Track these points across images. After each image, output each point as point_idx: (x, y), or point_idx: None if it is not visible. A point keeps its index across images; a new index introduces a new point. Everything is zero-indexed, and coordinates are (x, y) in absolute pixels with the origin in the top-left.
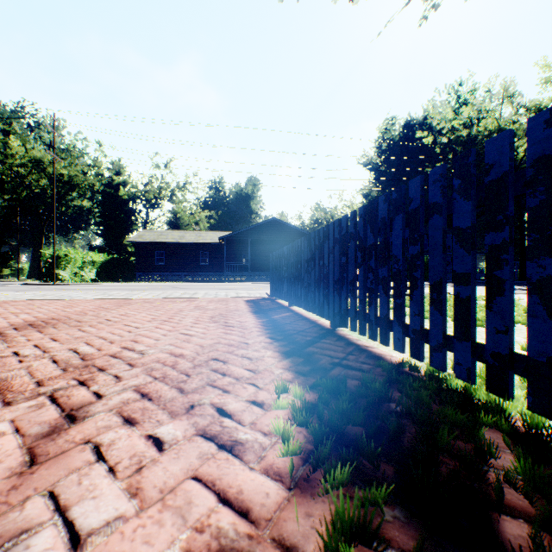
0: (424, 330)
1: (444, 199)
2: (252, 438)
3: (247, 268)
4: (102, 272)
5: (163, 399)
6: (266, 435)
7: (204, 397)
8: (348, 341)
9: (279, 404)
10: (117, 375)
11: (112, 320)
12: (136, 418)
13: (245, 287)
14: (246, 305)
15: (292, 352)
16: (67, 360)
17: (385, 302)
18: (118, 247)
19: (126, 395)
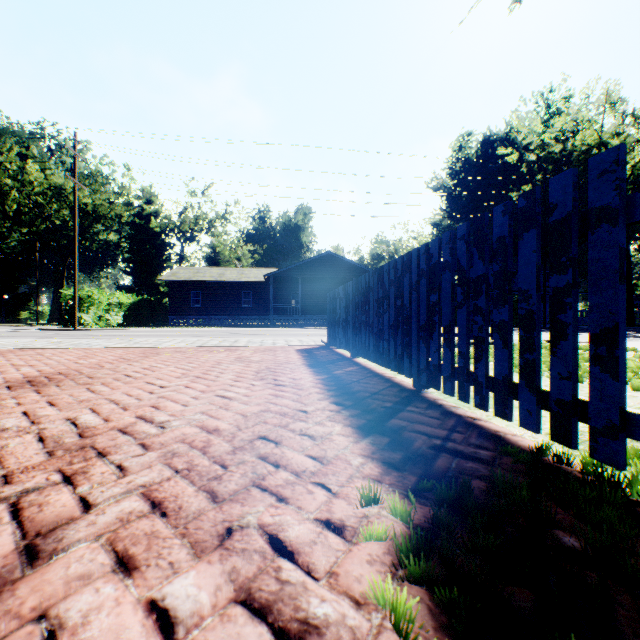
0: (578, 402)
1: (622, 199)
2: (335, 615)
3: (296, 311)
4: (130, 315)
5: (184, 515)
6: (360, 606)
7: (248, 510)
8: (443, 410)
9: (371, 533)
10: (122, 465)
11: (132, 376)
12: (136, 557)
13: (295, 333)
14: (298, 356)
15: (371, 426)
16: (58, 438)
17: (505, 357)
18: (149, 287)
19: (128, 504)
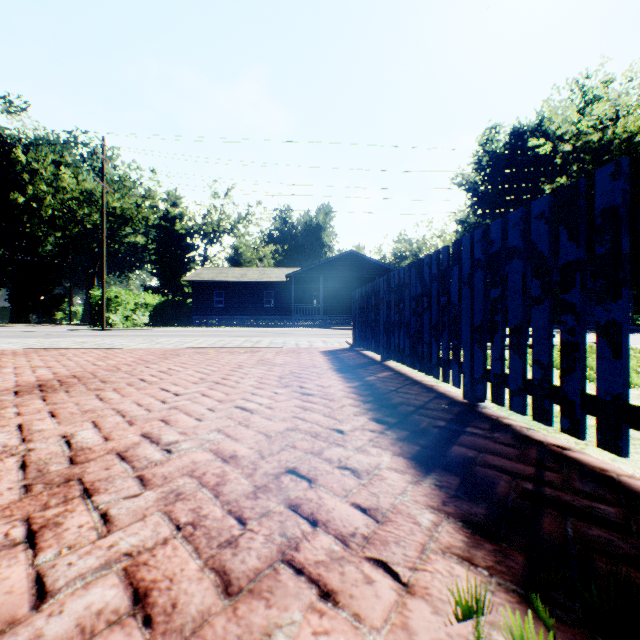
0: None
1: None
2: None
3: (318, 311)
4: (155, 315)
5: (177, 623)
6: None
7: (277, 619)
8: (515, 433)
9: None
10: (108, 513)
11: (147, 380)
12: None
13: (318, 334)
14: (324, 359)
15: (428, 457)
16: (44, 464)
17: (618, 370)
18: (174, 288)
19: (99, 594)
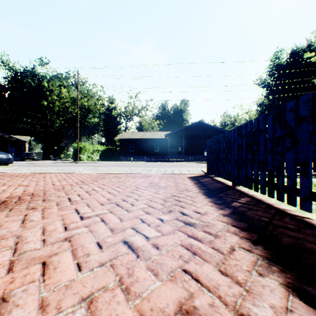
0: None
1: None
2: None
3: (181, 153)
4: (102, 155)
5: None
6: None
7: None
8: None
9: None
10: None
11: (72, 199)
12: None
13: (182, 165)
14: (192, 183)
15: None
16: None
17: None
18: (111, 142)
19: None
